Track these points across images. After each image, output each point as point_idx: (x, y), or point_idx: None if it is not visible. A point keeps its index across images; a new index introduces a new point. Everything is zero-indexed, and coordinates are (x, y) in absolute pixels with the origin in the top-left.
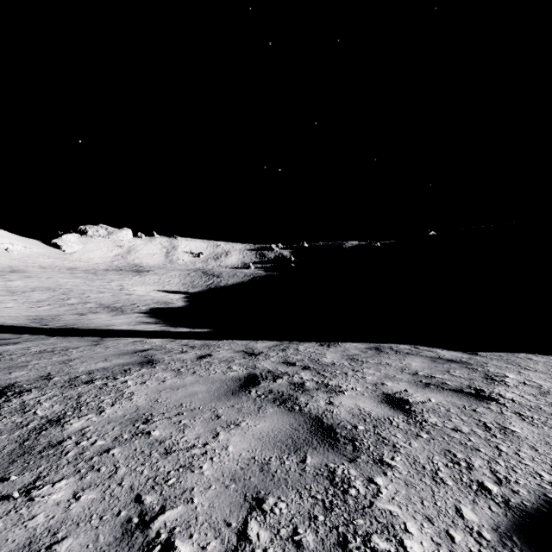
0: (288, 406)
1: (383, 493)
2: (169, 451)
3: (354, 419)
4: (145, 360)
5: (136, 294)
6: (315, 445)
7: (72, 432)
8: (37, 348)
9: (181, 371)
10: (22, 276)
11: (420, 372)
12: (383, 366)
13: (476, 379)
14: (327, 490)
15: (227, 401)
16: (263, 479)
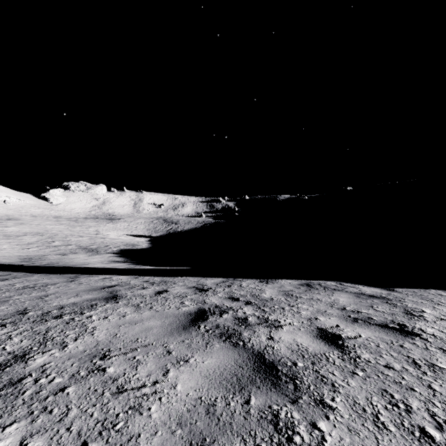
0: (233, 341)
1: (327, 441)
2: (121, 390)
3: (293, 355)
4: (110, 296)
5: (109, 238)
6: (258, 384)
7: (34, 368)
8: (21, 284)
9: (140, 306)
10: (17, 223)
11: (347, 307)
12: (314, 301)
13: (397, 314)
14: (271, 437)
15: (178, 336)
16: (209, 423)
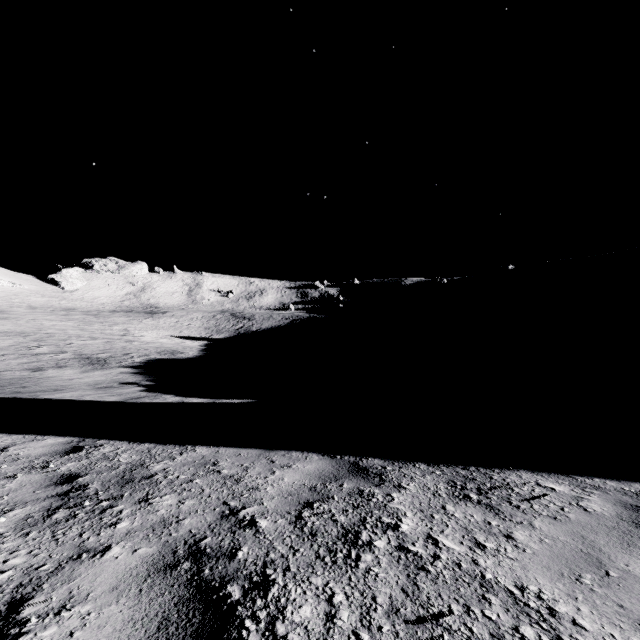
0: None
1: None
2: None
3: None
4: None
5: (141, 341)
6: None
7: None
8: None
9: None
10: None
11: None
12: None
13: None
14: None
15: None
16: None
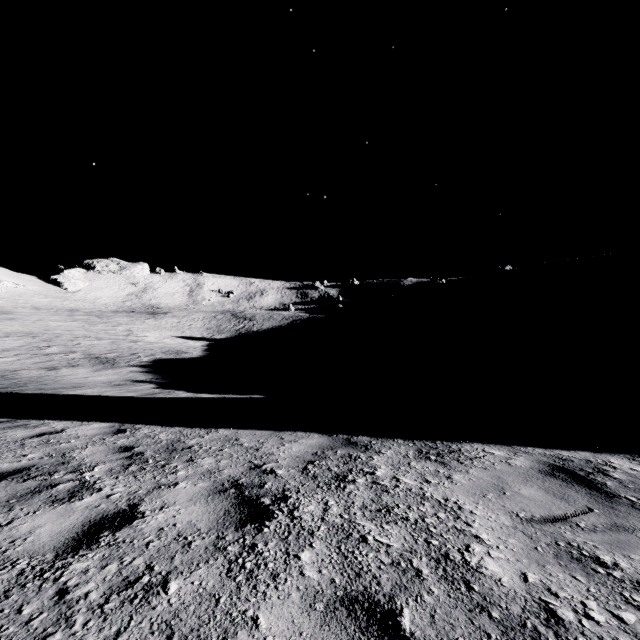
0: None
1: None
2: None
3: None
4: None
5: (145, 341)
6: None
7: None
8: None
9: None
10: (3, 318)
11: None
12: None
13: None
14: None
15: None
16: None
